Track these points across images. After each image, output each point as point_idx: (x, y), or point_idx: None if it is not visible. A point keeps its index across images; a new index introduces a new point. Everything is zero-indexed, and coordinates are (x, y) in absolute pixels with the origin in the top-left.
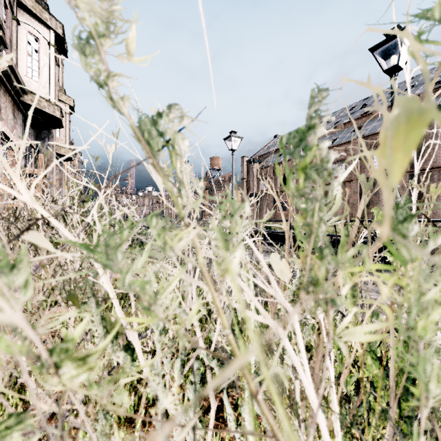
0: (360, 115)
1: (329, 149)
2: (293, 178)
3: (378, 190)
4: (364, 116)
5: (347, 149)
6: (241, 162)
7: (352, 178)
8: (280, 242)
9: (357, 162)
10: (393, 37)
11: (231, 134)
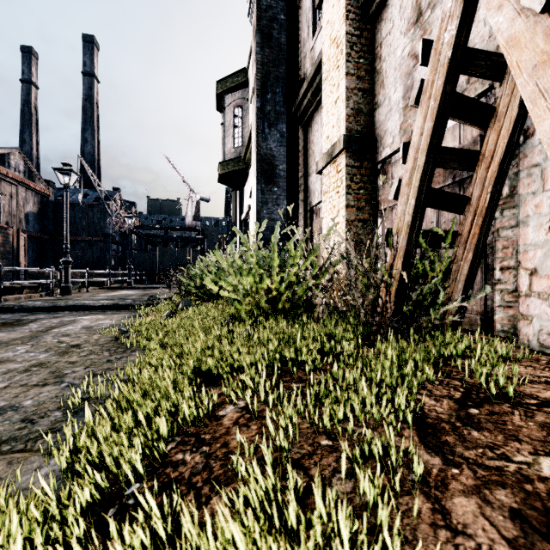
0: None
1: None
2: None
3: None
4: None
5: None
6: None
7: None
8: None
9: None
10: None
11: None
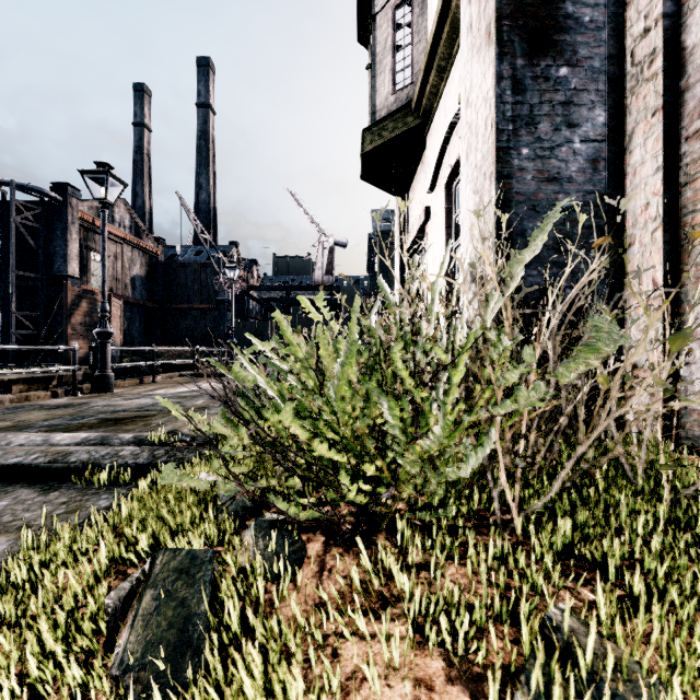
0: None
1: None
2: None
3: None
4: None
5: None
6: None
7: None
8: None
9: None
10: None
11: None
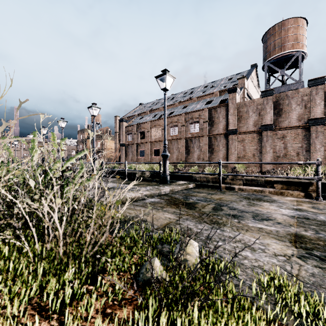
0: (190, 98)
1: (169, 117)
2: (148, 135)
3: (194, 145)
4: (189, 99)
5: (179, 119)
6: (115, 120)
7: (181, 137)
8: (122, 176)
9: (184, 127)
10: (162, 74)
11: (92, 105)
